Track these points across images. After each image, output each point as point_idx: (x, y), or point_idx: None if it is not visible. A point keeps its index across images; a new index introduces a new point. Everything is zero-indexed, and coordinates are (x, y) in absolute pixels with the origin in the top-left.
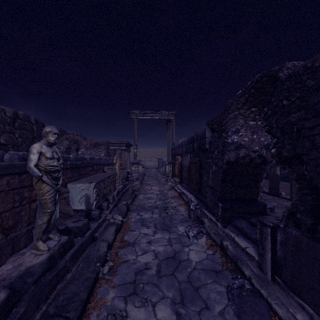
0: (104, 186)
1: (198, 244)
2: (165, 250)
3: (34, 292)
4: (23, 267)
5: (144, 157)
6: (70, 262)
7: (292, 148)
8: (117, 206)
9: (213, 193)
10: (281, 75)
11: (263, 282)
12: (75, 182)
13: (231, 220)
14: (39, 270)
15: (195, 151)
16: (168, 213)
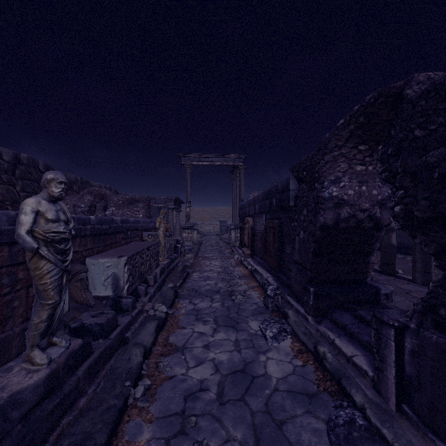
0: (141, 261)
1: (279, 349)
2: (231, 359)
3: (21, 435)
4: (6, 392)
5: (200, 219)
6: (84, 379)
7: (431, 204)
8: (160, 290)
9: (301, 271)
10: (409, 93)
11: (385, 415)
12: (97, 255)
13: (328, 312)
14: (32, 396)
15: (273, 211)
16: (235, 301)
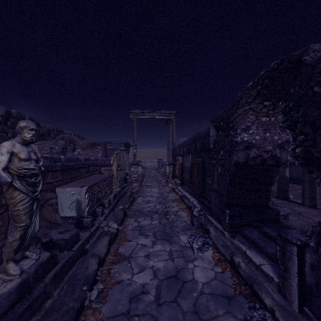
0: (99, 189)
1: (203, 258)
2: (166, 267)
3: None
4: None
5: (144, 157)
6: (51, 284)
7: None
8: (113, 211)
9: (219, 197)
10: (307, 59)
11: (290, 317)
12: (65, 185)
13: (240, 229)
14: (5, 302)
15: (197, 152)
16: (169, 219)
